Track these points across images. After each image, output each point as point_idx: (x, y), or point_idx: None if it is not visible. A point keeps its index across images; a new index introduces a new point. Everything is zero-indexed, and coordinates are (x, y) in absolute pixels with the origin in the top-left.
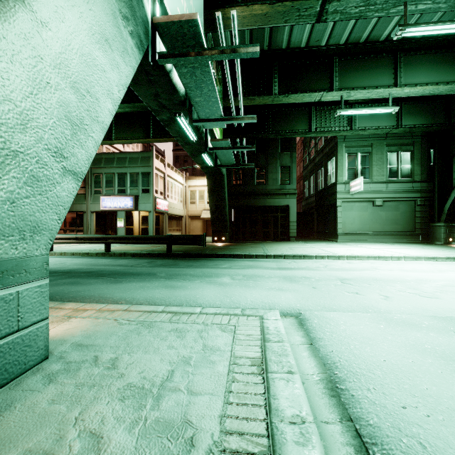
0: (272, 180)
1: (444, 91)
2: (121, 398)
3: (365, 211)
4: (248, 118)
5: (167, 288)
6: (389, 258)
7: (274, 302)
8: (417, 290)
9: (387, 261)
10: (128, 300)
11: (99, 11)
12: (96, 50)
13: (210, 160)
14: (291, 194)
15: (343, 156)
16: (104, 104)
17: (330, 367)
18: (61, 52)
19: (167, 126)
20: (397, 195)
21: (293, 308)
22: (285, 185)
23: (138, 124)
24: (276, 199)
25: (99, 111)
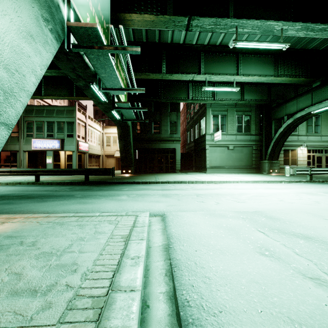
0: (164, 131)
1: (264, 80)
2: (36, 258)
3: (223, 153)
4: (140, 90)
5: (80, 203)
6: (232, 182)
7: (150, 208)
8: (237, 199)
9: (230, 184)
10: (50, 212)
11: (25, 16)
12: (23, 42)
13: (118, 115)
14: (177, 141)
15: (210, 116)
16: (29, 79)
17: (169, 238)
18: None
19: (84, 90)
20: (242, 143)
21: (161, 211)
22: (173, 134)
23: (63, 85)
24: (167, 144)
25: (25, 83)
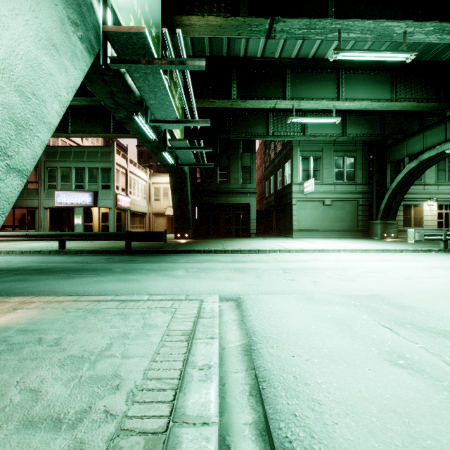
0: (234, 180)
1: (377, 107)
2: (61, 365)
3: (317, 210)
4: (202, 122)
5: (121, 281)
6: (331, 251)
7: (219, 289)
8: (341, 276)
9: (328, 254)
10: (79, 293)
11: (45, 18)
12: (42, 55)
13: (171, 158)
14: (251, 193)
15: (298, 159)
16: (51, 106)
17: (251, 335)
18: (5, 58)
19: (125, 124)
20: (343, 196)
21: (235, 294)
22: (246, 184)
23: (97, 118)
24: (237, 197)
25: (45, 112)
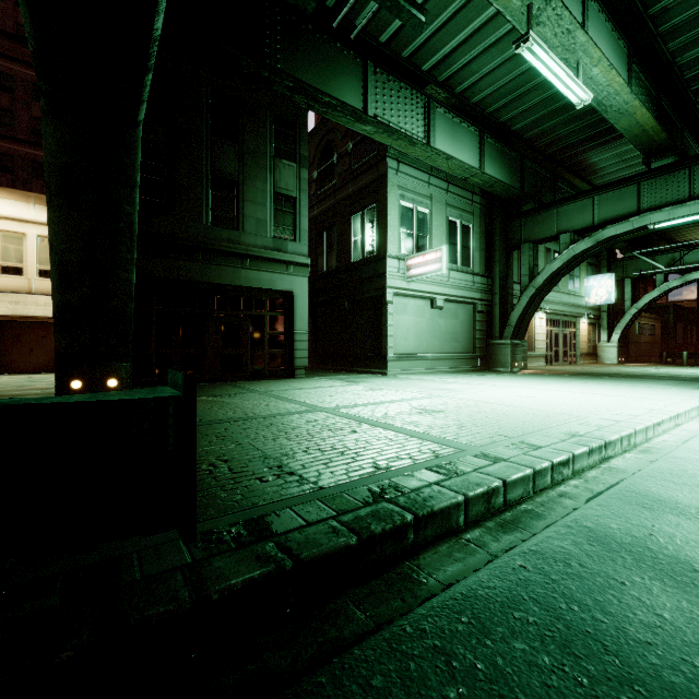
0: (255, 223)
1: (612, 107)
2: None
3: (422, 316)
4: None
5: None
6: (684, 415)
7: None
8: None
9: None
10: None
11: None
12: None
13: None
14: (298, 265)
15: (396, 204)
16: None
17: None
18: None
19: None
20: (459, 293)
21: None
22: (285, 241)
23: None
24: (264, 272)
25: None
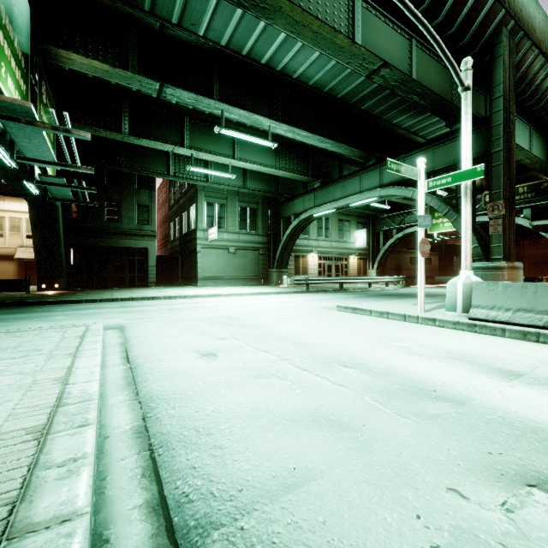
0: (128, 219)
1: (266, 171)
2: None
3: (222, 257)
4: (86, 168)
5: None
6: (224, 295)
7: (105, 323)
8: (214, 309)
9: (219, 298)
10: None
11: None
12: None
13: (35, 188)
14: (150, 236)
15: (203, 204)
16: None
17: (127, 338)
18: None
19: None
20: (246, 245)
21: (119, 324)
22: (143, 225)
23: None
24: (132, 240)
25: None
